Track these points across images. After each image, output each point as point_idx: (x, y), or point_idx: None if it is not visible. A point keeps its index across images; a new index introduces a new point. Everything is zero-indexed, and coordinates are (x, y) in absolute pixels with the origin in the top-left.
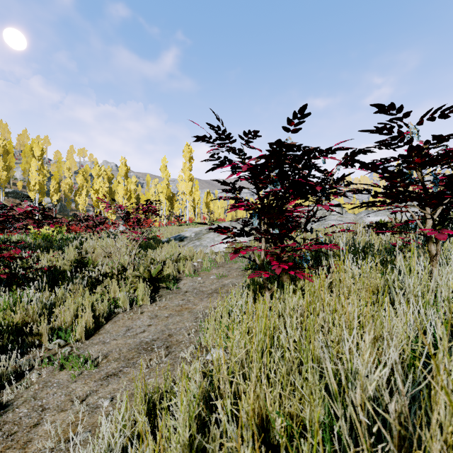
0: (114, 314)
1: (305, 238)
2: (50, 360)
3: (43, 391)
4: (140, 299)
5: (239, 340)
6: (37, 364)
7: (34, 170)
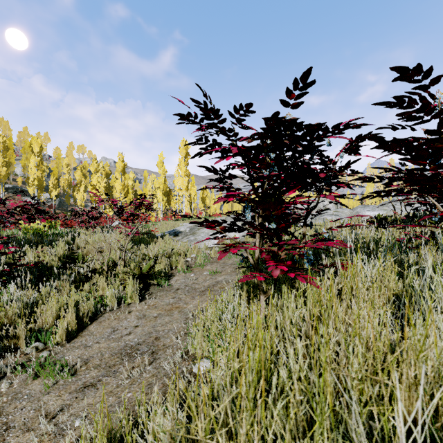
0: (100, 314)
1: (305, 233)
2: (25, 367)
3: (11, 404)
4: (129, 297)
5: (226, 363)
6: (10, 372)
7: (33, 166)
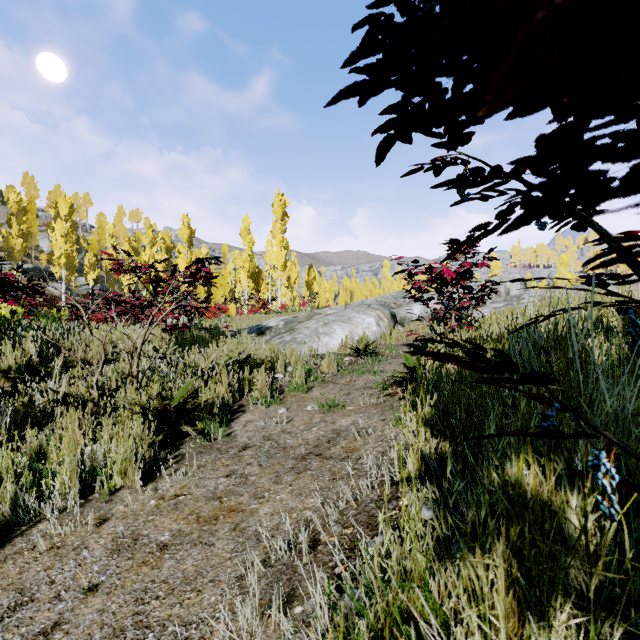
0: (25, 523)
1: None
2: None
3: None
4: (116, 473)
5: None
6: None
7: (59, 236)
